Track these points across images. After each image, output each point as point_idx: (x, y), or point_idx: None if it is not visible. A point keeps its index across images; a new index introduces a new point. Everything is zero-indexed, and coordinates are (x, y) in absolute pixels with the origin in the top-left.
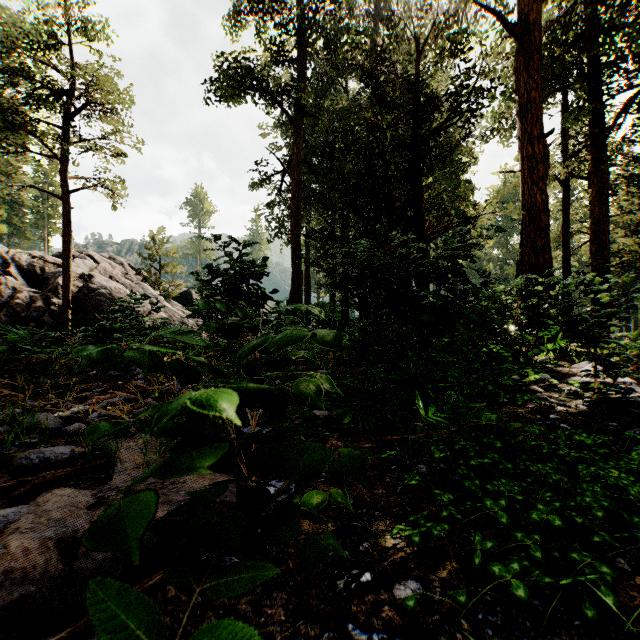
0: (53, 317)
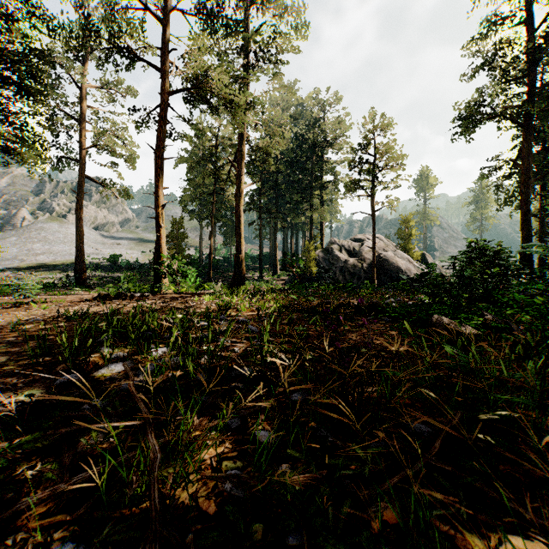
0: (364, 272)
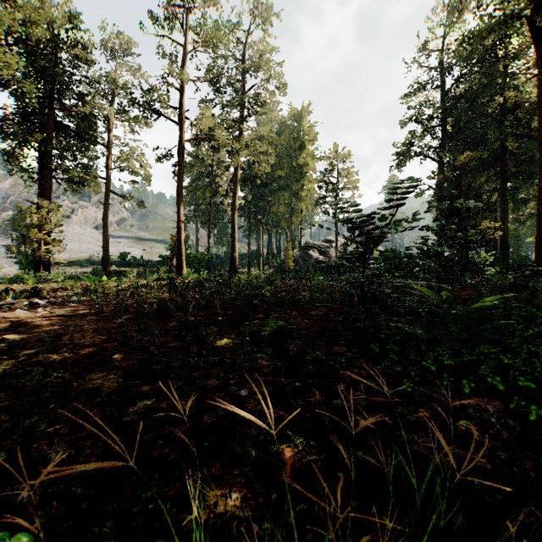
0: None
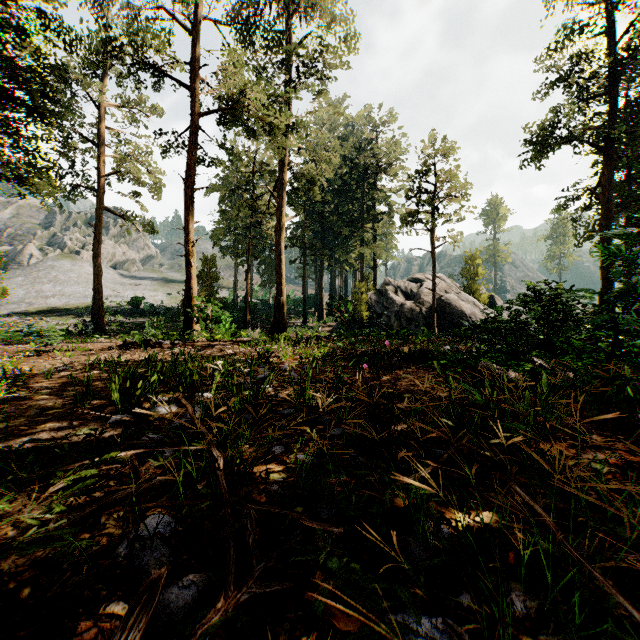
0: (423, 318)
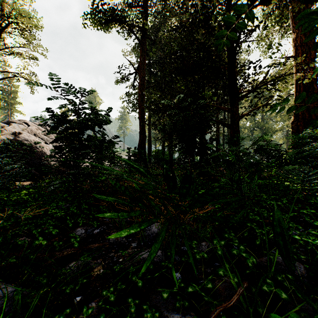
0: None
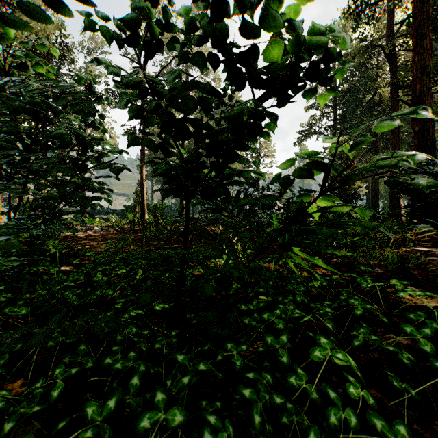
0: None
